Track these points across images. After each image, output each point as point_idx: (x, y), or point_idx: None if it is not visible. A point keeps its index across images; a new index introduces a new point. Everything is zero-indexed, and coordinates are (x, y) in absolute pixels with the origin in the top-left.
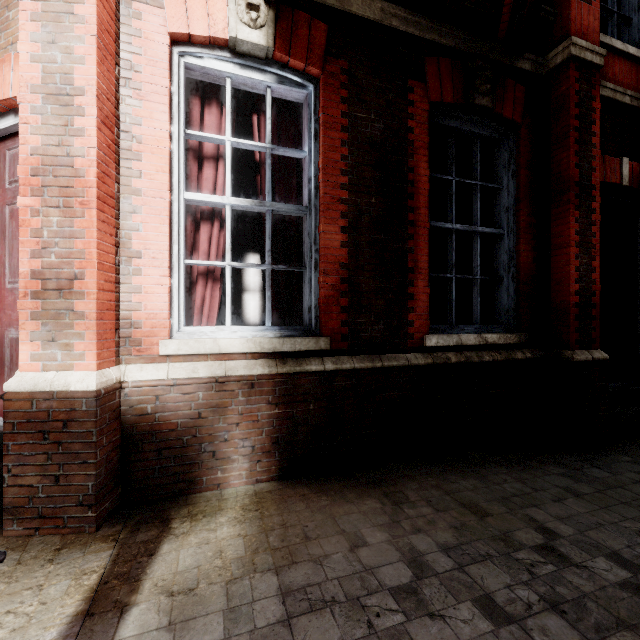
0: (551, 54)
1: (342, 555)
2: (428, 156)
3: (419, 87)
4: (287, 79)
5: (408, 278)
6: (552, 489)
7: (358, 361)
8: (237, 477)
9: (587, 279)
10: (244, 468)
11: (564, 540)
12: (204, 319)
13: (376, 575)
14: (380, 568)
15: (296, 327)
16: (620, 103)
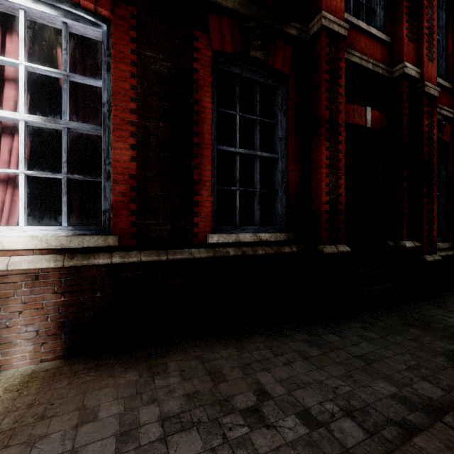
0: (311, 24)
1: (62, 433)
2: (211, 93)
3: (203, 37)
4: (81, 17)
5: (193, 189)
6: (289, 353)
7: (145, 255)
8: (20, 359)
9: (335, 193)
10: (28, 350)
11: (272, 401)
12: (3, 220)
13: (78, 453)
14: (88, 445)
15: (90, 227)
16: (365, 68)
